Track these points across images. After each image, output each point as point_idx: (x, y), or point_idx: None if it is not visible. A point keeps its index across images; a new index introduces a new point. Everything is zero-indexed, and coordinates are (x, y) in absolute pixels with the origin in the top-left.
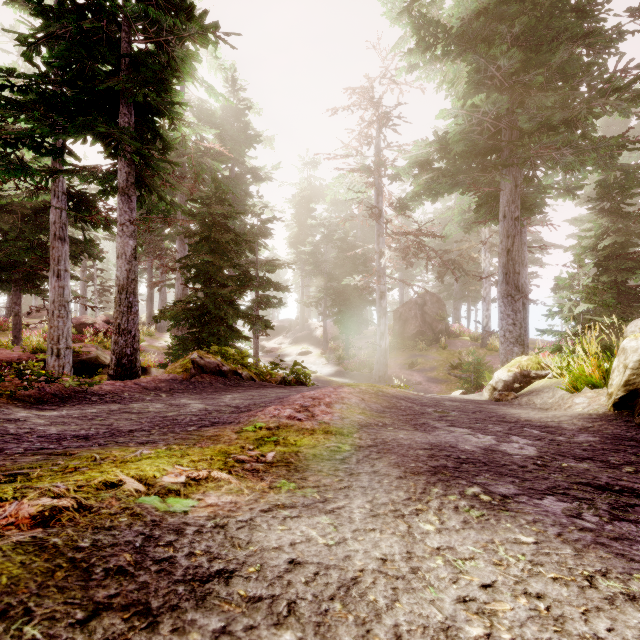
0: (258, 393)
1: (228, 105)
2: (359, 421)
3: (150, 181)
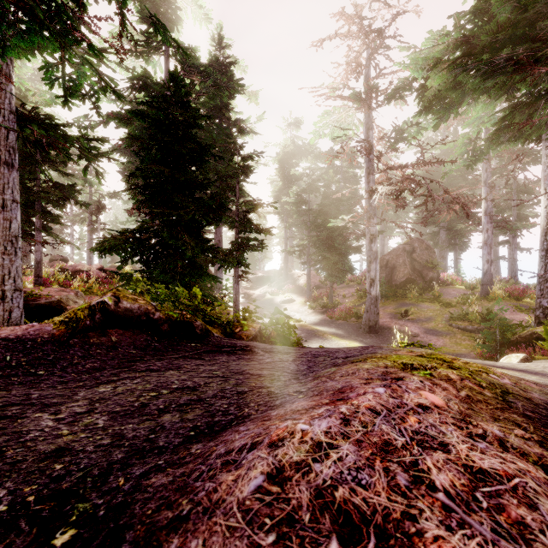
0: (187, 375)
1: (214, 59)
2: None
3: None
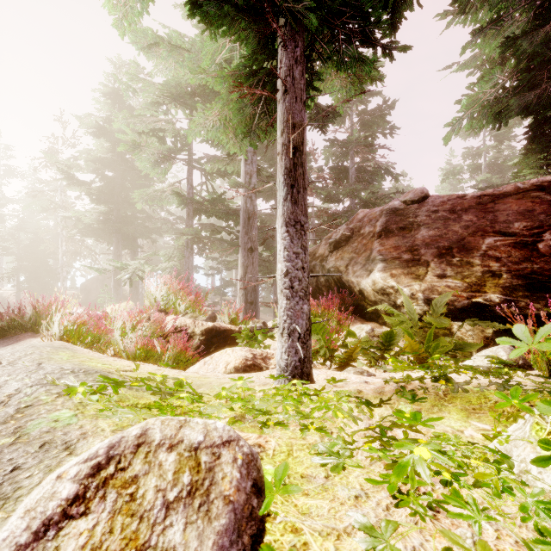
0: None
1: None
2: None
3: None
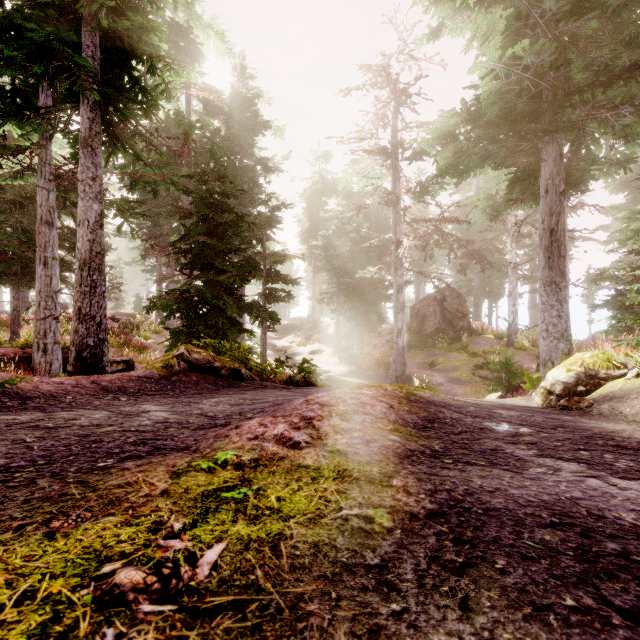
0: (253, 396)
1: (236, 93)
2: (394, 447)
3: (121, 132)
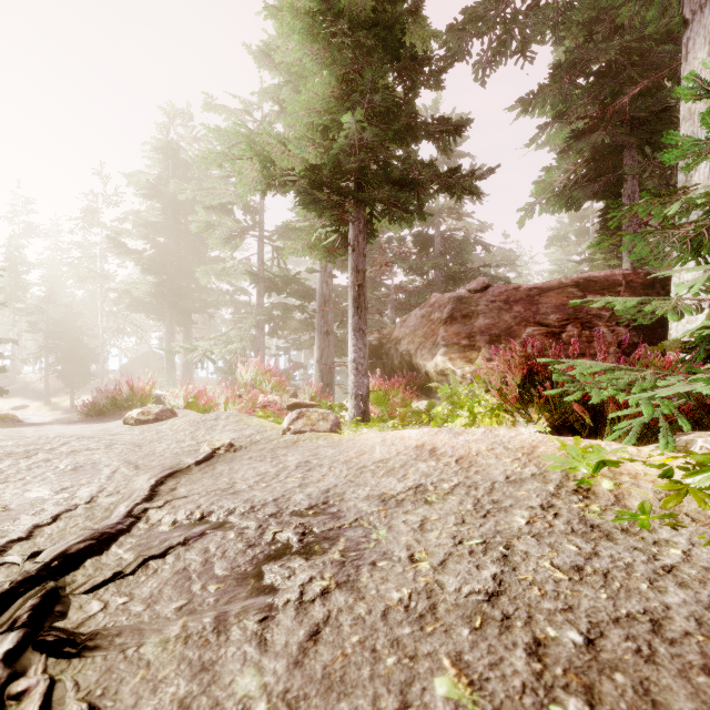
0: None
1: None
2: None
3: None
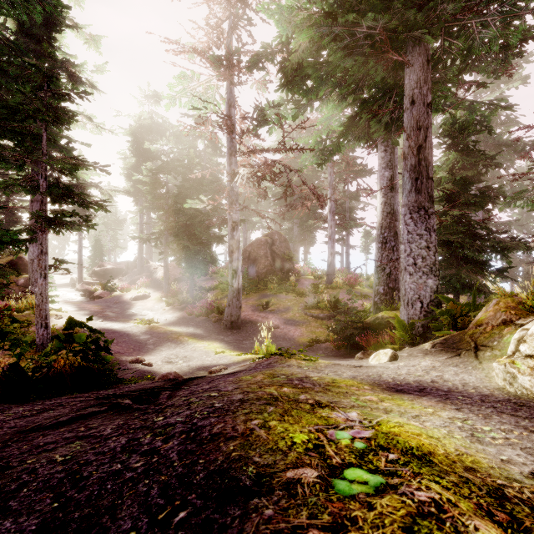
0: None
1: None
2: None
3: None
